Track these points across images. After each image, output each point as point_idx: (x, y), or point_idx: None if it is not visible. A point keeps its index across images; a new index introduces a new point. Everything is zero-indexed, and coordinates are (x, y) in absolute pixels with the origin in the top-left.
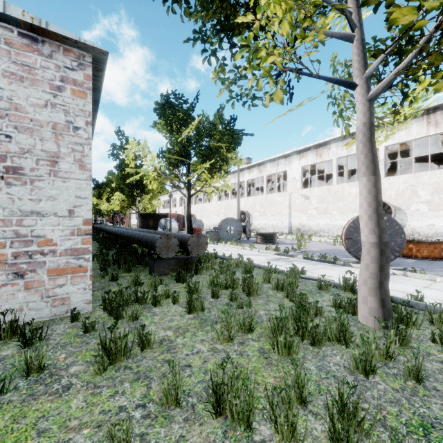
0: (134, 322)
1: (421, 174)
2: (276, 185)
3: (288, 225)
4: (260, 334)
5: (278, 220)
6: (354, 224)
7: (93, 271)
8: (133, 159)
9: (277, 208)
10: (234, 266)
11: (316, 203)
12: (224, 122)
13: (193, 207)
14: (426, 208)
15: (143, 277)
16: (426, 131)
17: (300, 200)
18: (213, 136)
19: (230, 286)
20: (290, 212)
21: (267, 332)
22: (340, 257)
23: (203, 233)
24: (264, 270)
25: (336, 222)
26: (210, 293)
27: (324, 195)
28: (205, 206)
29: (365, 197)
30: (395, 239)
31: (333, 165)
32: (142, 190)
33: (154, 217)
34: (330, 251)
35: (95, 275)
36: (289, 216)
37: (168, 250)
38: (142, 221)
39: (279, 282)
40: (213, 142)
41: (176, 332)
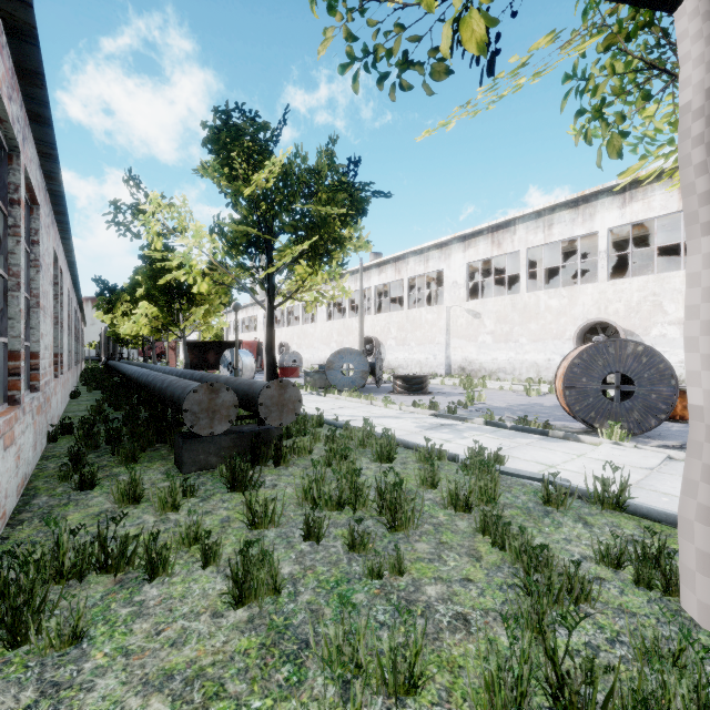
0: (64, 656)
1: (669, 276)
2: (425, 295)
3: (446, 362)
4: (443, 701)
5: (428, 353)
6: (582, 360)
7: (55, 462)
8: (161, 235)
9: (426, 332)
10: (356, 443)
11: (492, 324)
12: (337, 168)
13: (285, 331)
14: (677, 332)
15: (159, 477)
16: (677, 203)
17: (464, 319)
18: (316, 195)
19: (348, 501)
20: (448, 340)
21: (462, 688)
22: (550, 421)
23: (302, 375)
24: (419, 456)
25: (525, 356)
26: (299, 528)
27: (506, 311)
28: (306, 329)
29: (709, 290)
30: (659, 387)
31: (520, 261)
32: (189, 299)
33: (216, 348)
34: (526, 408)
35: (53, 473)
36: (447, 346)
37: (213, 418)
38: (197, 355)
39: (458, 491)
40: (316, 206)
41: (181, 704)
